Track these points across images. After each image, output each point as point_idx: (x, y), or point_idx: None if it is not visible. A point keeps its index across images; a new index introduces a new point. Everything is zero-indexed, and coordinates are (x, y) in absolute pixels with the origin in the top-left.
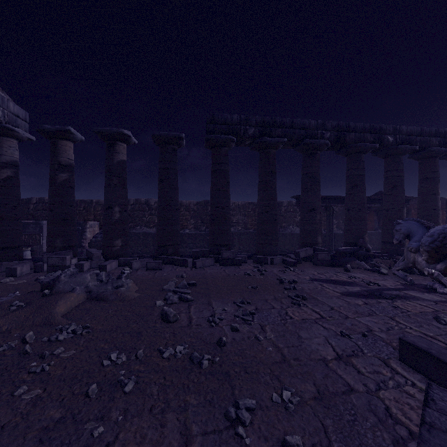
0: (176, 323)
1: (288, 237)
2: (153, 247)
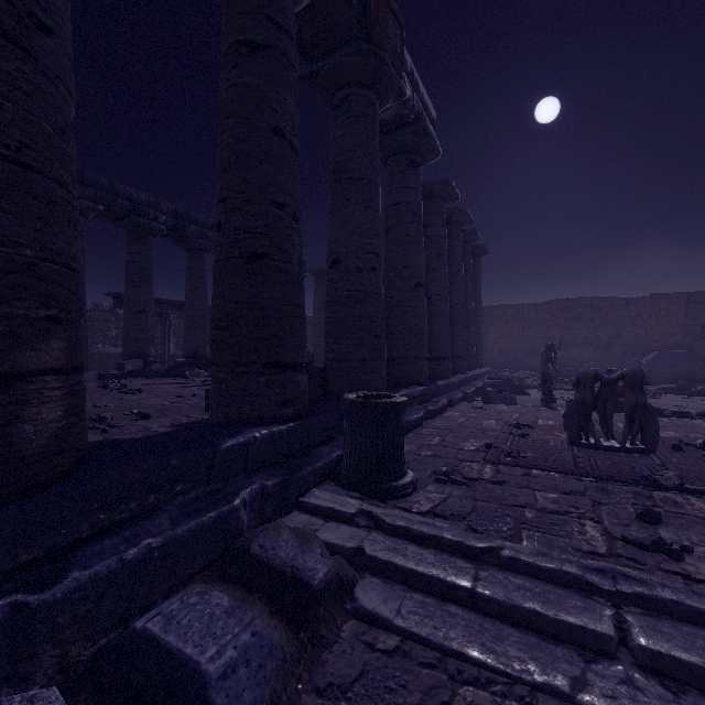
0: None
1: (98, 359)
2: None
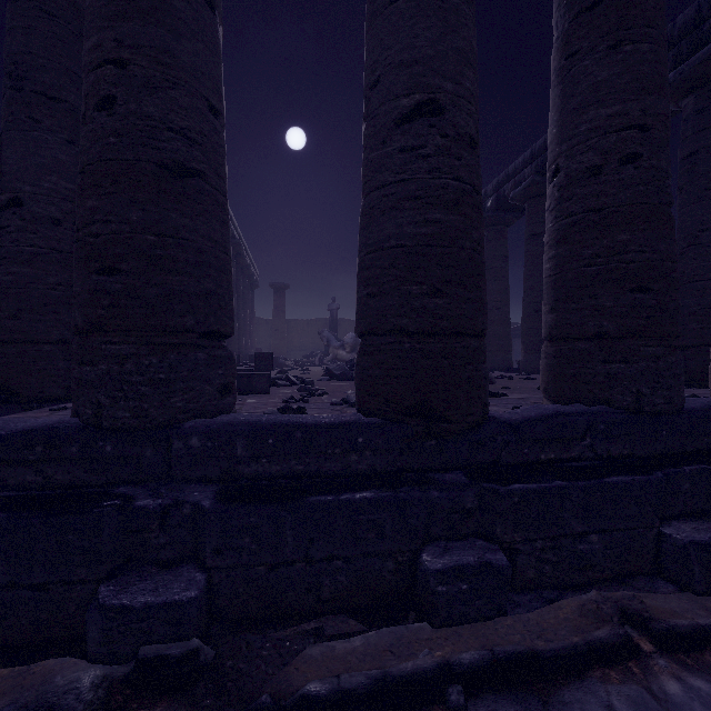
0: None
1: None
2: None
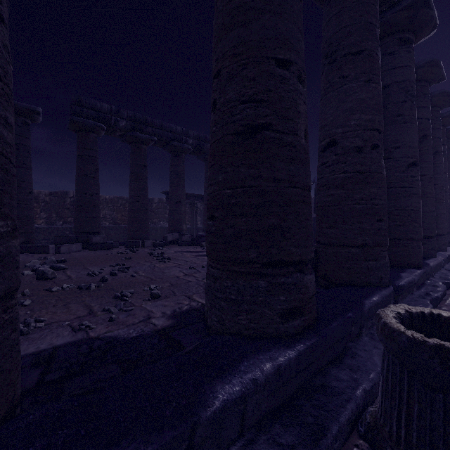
0: (55, 279)
1: (159, 231)
2: None
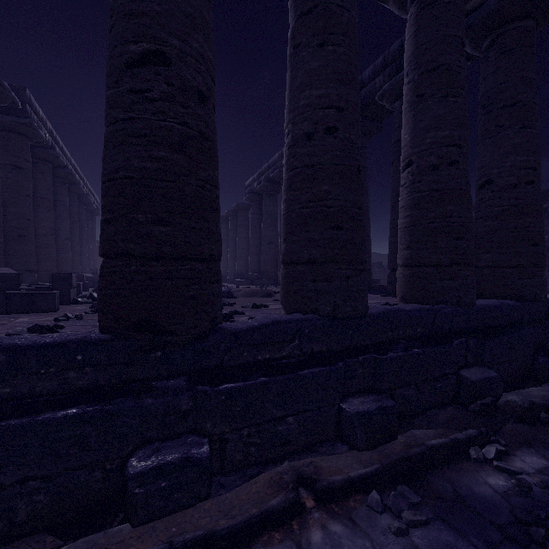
0: None
1: None
2: None
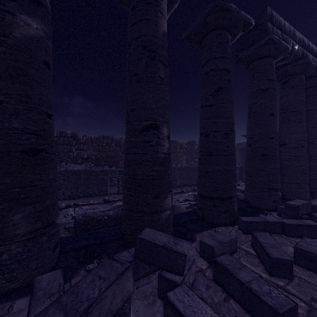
0: None
1: None
2: (97, 187)
